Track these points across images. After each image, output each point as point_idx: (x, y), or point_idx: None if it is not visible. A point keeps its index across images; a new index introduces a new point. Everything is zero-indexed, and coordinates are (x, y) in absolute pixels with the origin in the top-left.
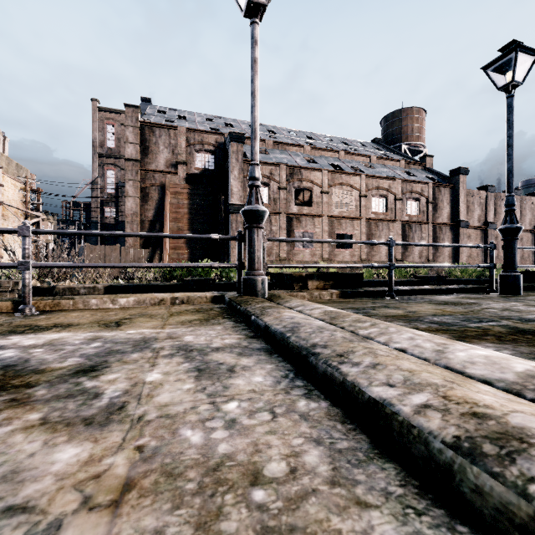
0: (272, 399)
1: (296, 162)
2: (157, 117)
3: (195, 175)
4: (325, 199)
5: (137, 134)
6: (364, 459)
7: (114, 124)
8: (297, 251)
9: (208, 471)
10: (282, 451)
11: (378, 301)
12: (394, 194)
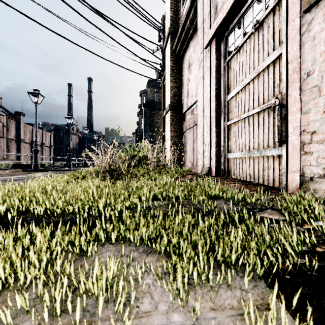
0: None
1: None
2: None
3: None
4: None
5: None
6: None
7: None
8: None
9: None
10: None
11: None
12: None
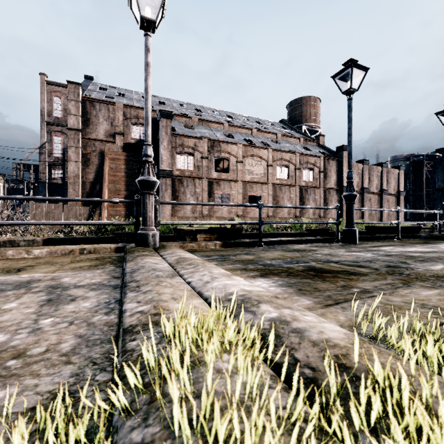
0: (80, 315)
1: (216, 136)
2: (98, 93)
3: (131, 144)
4: (240, 167)
5: (79, 107)
6: (98, 343)
7: (61, 97)
8: (216, 209)
9: None
10: (52, 342)
11: (247, 249)
12: (294, 164)
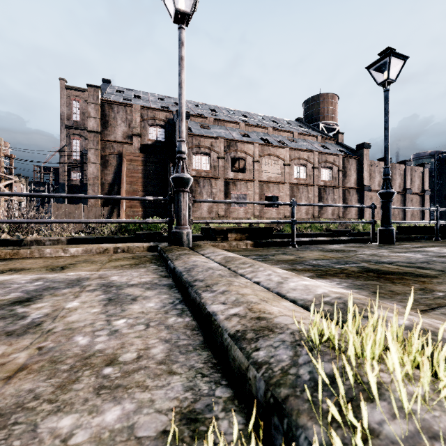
0: (152, 317)
1: (232, 136)
2: (116, 96)
3: (148, 145)
4: (256, 167)
5: (98, 110)
6: (191, 350)
7: (79, 101)
8: (233, 209)
9: (81, 359)
10: (139, 347)
11: (281, 249)
12: (312, 163)
